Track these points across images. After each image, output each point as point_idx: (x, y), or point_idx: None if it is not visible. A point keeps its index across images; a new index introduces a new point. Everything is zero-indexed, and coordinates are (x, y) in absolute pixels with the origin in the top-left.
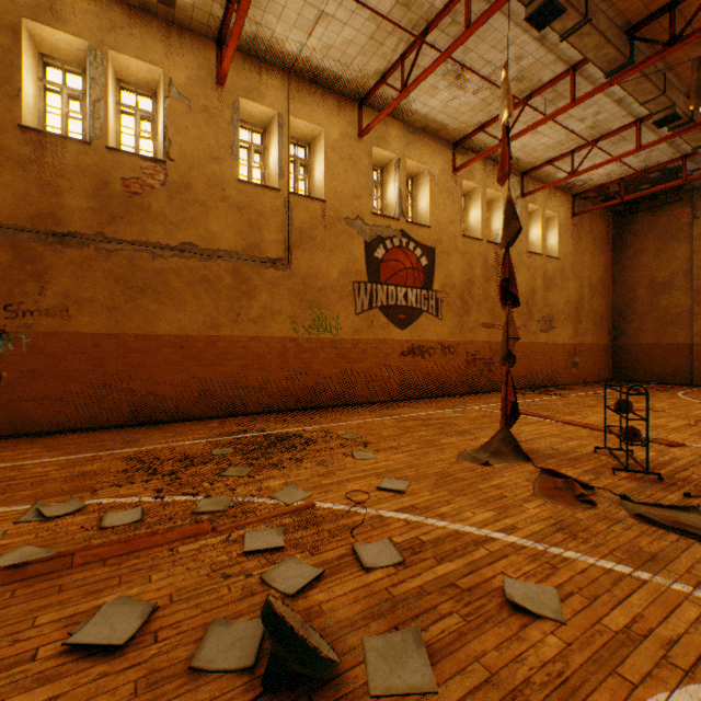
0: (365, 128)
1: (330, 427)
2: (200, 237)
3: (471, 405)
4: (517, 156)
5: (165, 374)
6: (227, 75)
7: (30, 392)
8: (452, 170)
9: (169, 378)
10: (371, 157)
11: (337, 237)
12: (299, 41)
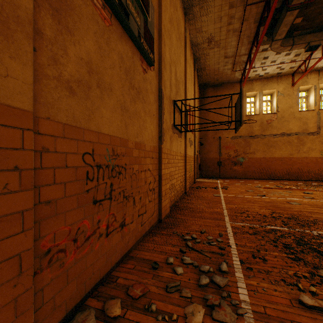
0: None
1: None
2: (286, 130)
3: None
4: None
5: (276, 167)
6: (296, 83)
7: (247, 170)
8: None
9: (277, 168)
10: None
11: None
12: None
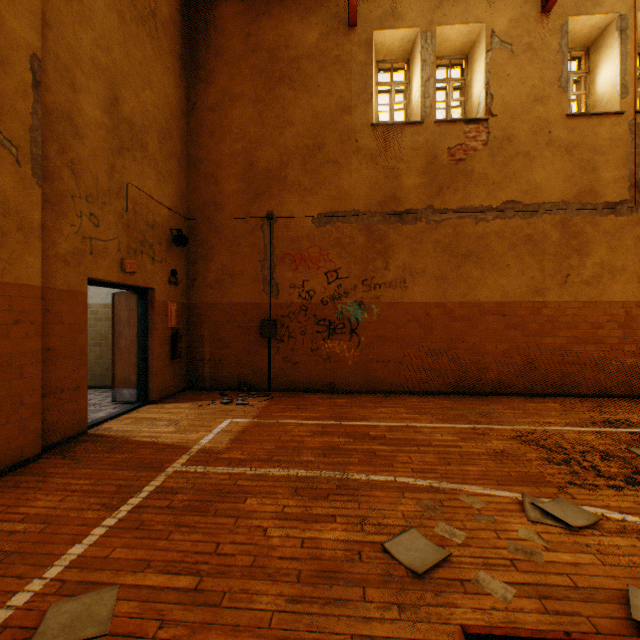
0: None
1: None
2: (522, 192)
3: None
4: None
5: (486, 343)
6: None
7: (377, 355)
8: None
9: (489, 348)
10: None
11: None
12: None
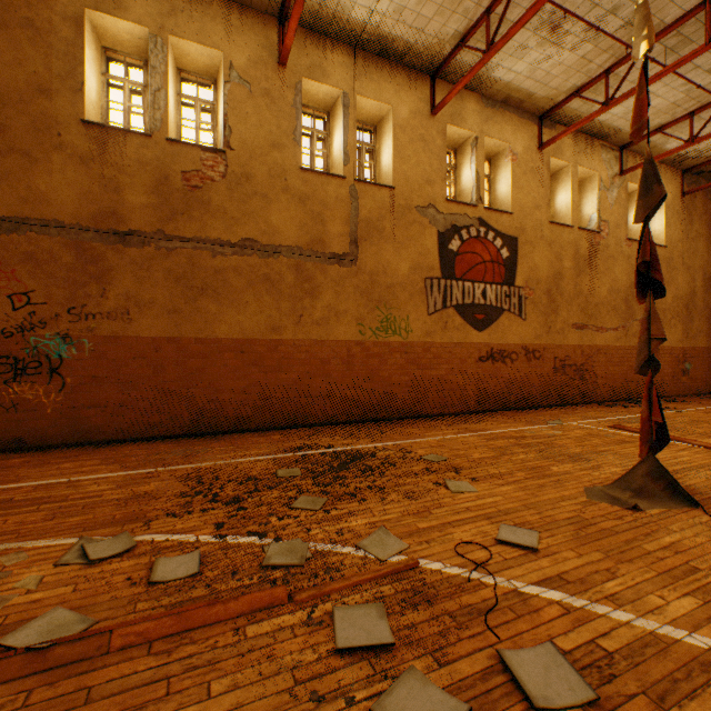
0: (438, 103)
1: (406, 445)
2: (261, 232)
3: (567, 420)
4: (617, 125)
5: (226, 380)
6: (289, 52)
7: (92, 399)
8: (538, 147)
9: (229, 385)
10: (445, 136)
11: (407, 227)
12: (368, 5)
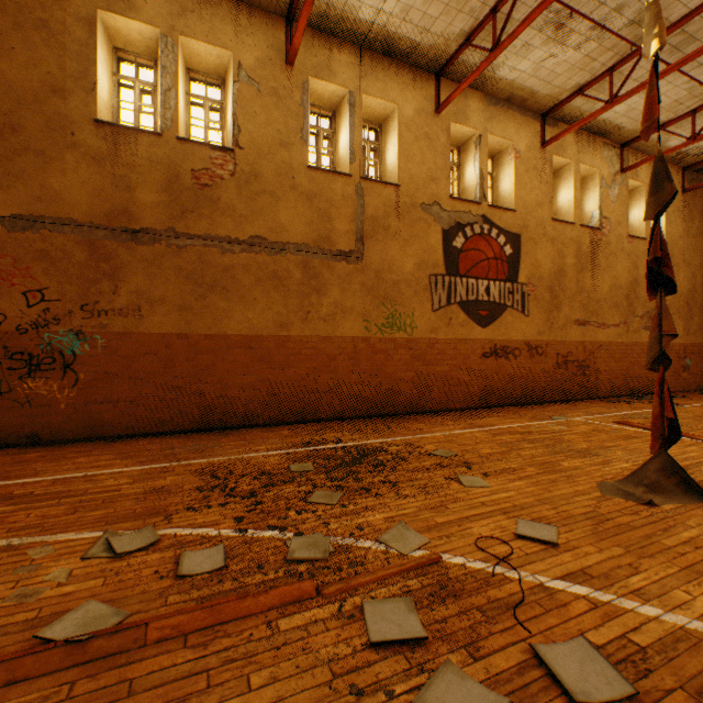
0: (443, 102)
1: (414, 440)
2: (269, 229)
3: (571, 416)
4: (619, 123)
5: (234, 376)
6: (297, 51)
7: (104, 394)
8: (540, 144)
9: (238, 381)
10: (449, 134)
11: (412, 225)
12: (375, 5)
